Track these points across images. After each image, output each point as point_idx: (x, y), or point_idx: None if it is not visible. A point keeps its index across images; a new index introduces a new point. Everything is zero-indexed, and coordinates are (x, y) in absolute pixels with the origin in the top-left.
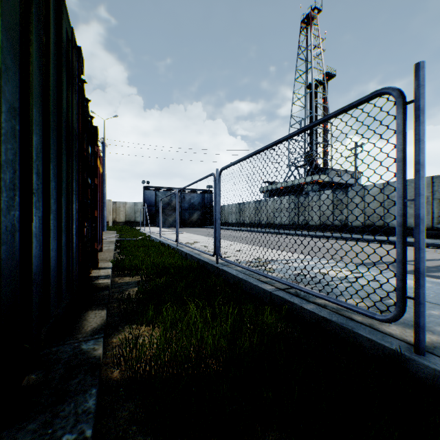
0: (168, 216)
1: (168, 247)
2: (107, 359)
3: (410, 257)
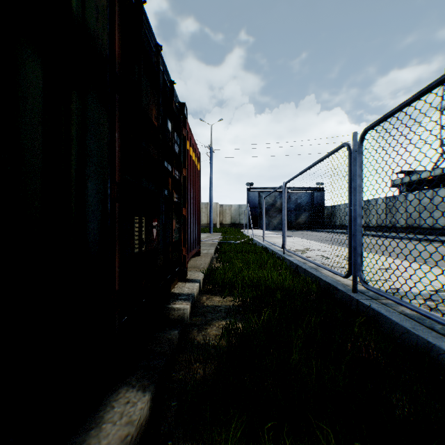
0: (272, 218)
1: (272, 254)
2: None
3: None
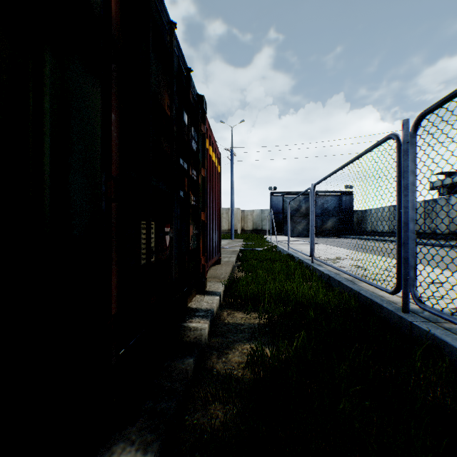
0: (296, 224)
1: (299, 263)
2: None
3: None
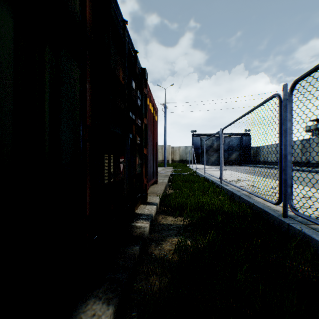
0: (210, 156)
1: (211, 183)
2: None
3: None
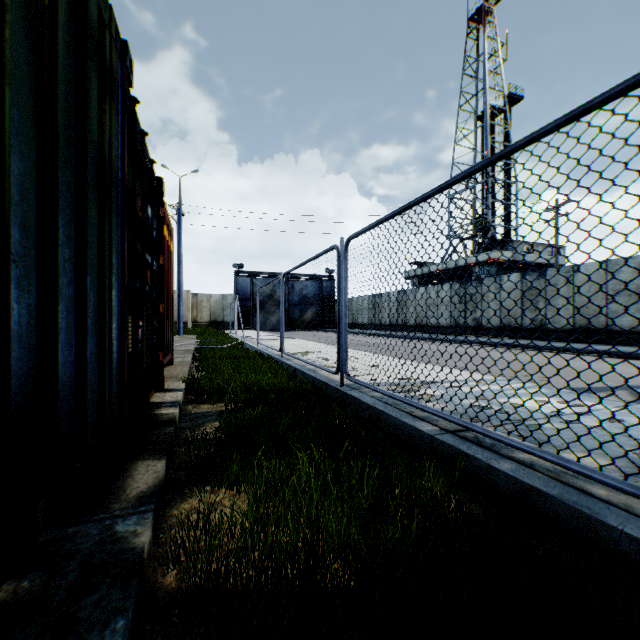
0: (269, 315)
1: (268, 359)
2: (159, 547)
3: None
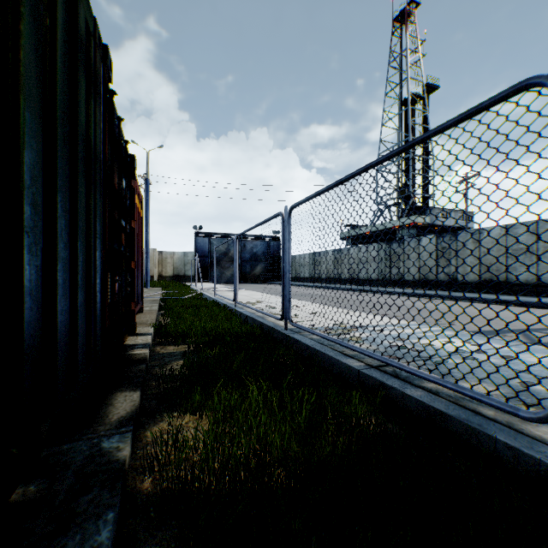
0: (224, 270)
1: (223, 307)
2: (137, 461)
3: (547, 324)
